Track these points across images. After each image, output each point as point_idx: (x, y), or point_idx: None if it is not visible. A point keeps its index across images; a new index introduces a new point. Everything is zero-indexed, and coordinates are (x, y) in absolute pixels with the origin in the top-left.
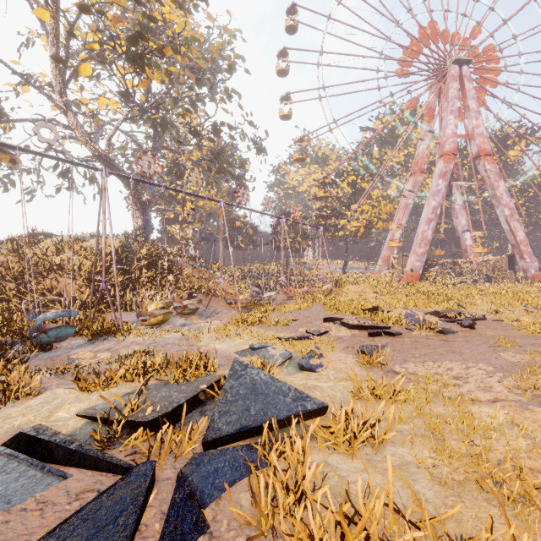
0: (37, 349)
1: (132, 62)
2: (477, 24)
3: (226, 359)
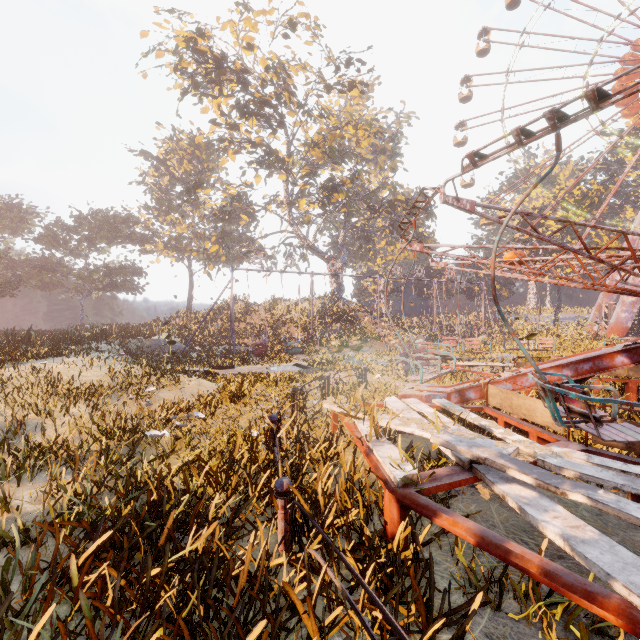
0: (289, 355)
1: (327, 191)
2: None
3: None
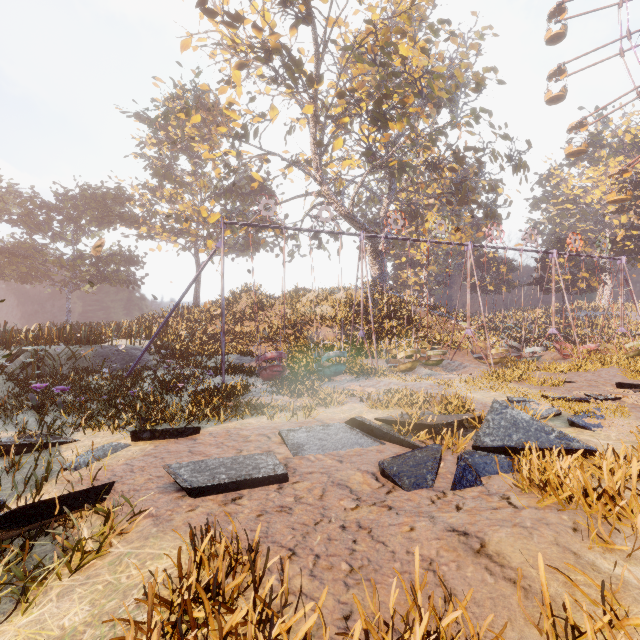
0: (326, 379)
1: (375, 122)
2: None
3: (481, 406)
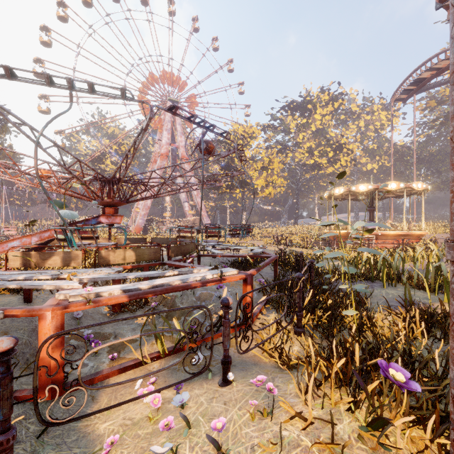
0: None
1: None
2: (185, 81)
3: None
